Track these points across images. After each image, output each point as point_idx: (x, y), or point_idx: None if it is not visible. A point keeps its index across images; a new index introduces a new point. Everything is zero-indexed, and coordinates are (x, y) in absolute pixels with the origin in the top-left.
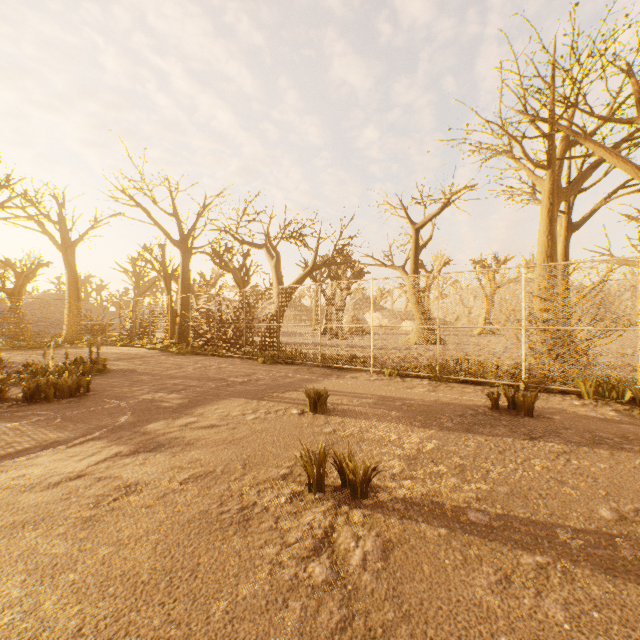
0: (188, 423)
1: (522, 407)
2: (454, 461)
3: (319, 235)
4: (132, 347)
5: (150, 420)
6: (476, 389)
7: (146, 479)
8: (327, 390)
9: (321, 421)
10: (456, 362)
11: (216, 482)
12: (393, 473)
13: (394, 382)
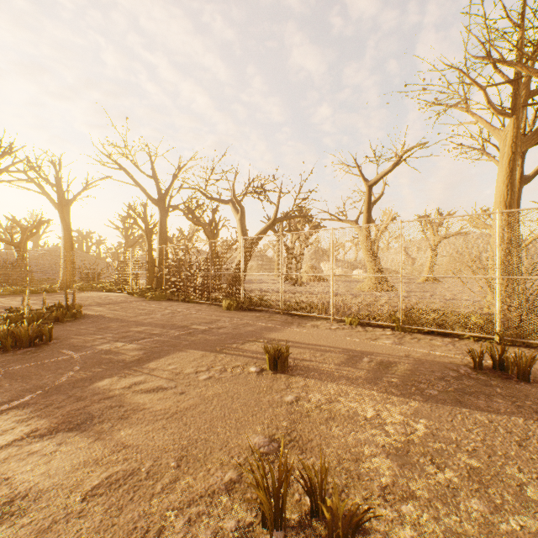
0: (133, 384)
1: (512, 368)
2: (462, 461)
3: (280, 189)
4: (116, 293)
5: (94, 379)
6: (445, 342)
7: (41, 486)
8: (288, 341)
9: (281, 384)
10: (417, 311)
11: (133, 497)
12: (383, 485)
13: (356, 332)
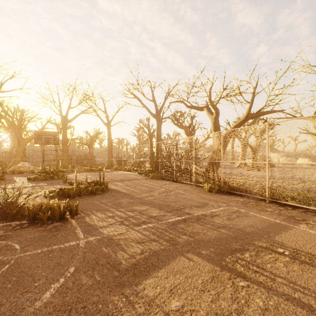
0: None
1: None
2: None
3: (255, 88)
4: (132, 172)
5: (73, 310)
6: None
7: None
8: None
9: None
10: None
11: None
12: None
13: None
